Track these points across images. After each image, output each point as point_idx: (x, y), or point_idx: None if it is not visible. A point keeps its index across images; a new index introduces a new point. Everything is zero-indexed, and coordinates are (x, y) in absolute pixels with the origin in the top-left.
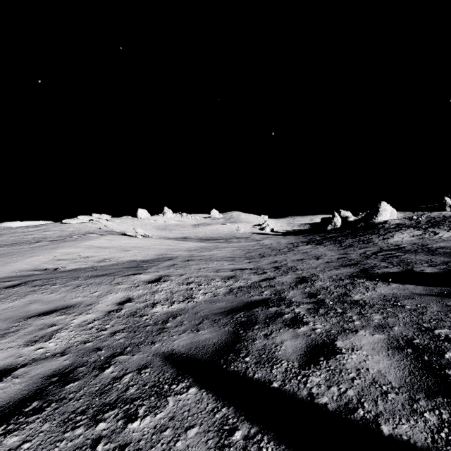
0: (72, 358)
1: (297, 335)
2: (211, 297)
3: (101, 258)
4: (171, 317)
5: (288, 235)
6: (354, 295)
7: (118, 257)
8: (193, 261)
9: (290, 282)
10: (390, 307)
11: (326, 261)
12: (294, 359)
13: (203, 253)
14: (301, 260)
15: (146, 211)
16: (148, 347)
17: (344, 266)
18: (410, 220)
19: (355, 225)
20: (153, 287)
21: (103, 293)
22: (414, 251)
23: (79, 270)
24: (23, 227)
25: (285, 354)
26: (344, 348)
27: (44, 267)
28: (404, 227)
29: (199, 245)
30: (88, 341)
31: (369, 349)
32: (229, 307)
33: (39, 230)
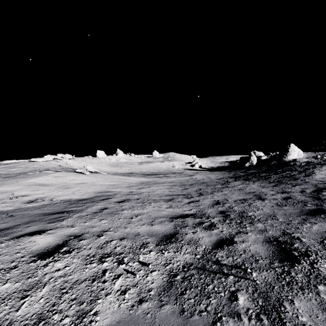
0: None
1: None
2: (132, 304)
3: (34, 197)
4: None
5: (213, 171)
6: None
7: (53, 196)
8: (128, 201)
9: (268, 258)
10: None
11: (275, 203)
12: None
13: (142, 189)
14: (244, 201)
15: (103, 152)
16: None
17: (310, 214)
18: (316, 158)
19: (268, 162)
20: (38, 269)
21: None
22: None
23: None
24: None
25: None
26: None
27: None
28: (316, 164)
29: (140, 180)
30: None
31: None
32: None
33: (7, 167)
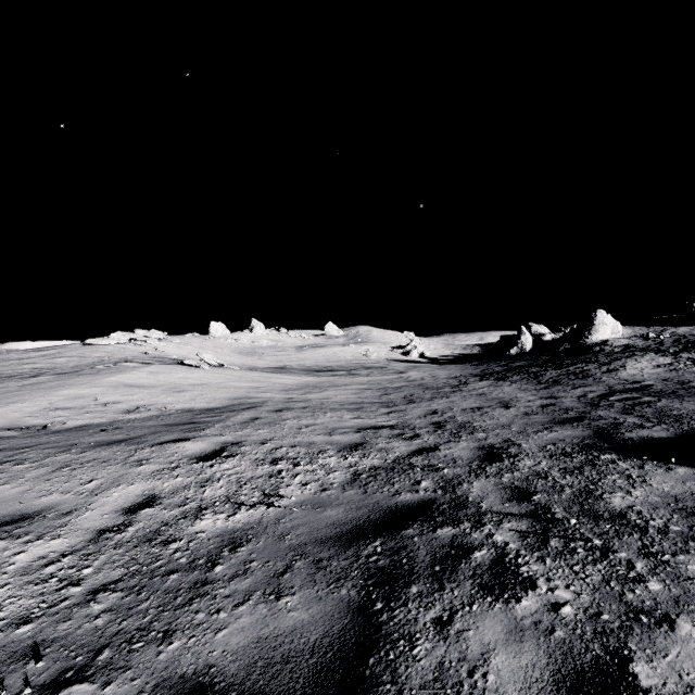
0: None
1: (519, 626)
2: (315, 492)
3: (132, 405)
4: (228, 547)
5: (447, 364)
6: (609, 496)
7: (162, 403)
8: (290, 410)
9: (469, 460)
10: None
11: (523, 411)
12: None
13: (309, 395)
14: (478, 409)
15: (223, 326)
16: (152, 650)
17: (561, 422)
18: (645, 339)
19: (555, 347)
20: (205, 469)
21: (104, 484)
22: (674, 394)
23: (86, 428)
24: (22, 352)
25: None
26: None
27: (26, 423)
28: (638, 351)
29: (304, 381)
30: (28, 618)
31: None
32: (351, 522)
33: (45, 355)
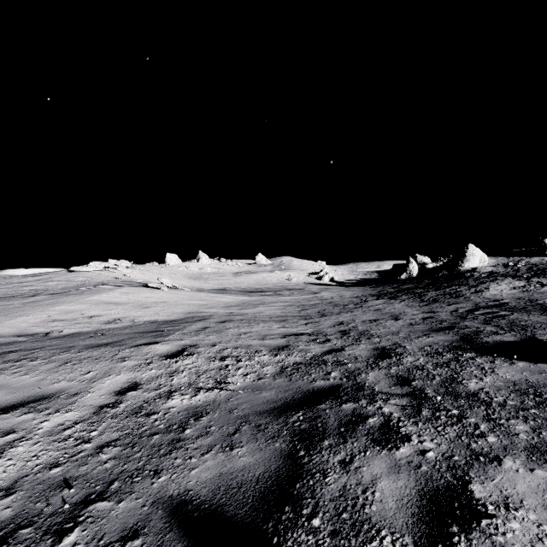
0: (19, 503)
1: (397, 464)
2: (254, 380)
3: (110, 318)
4: (193, 417)
5: (352, 286)
6: (467, 382)
7: (133, 316)
8: (232, 322)
9: (367, 357)
10: (534, 407)
11: (409, 322)
12: (402, 528)
13: (245, 310)
14: (374, 321)
15: (176, 256)
16: (147, 481)
17: (436, 330)
18: (505, 267)
19: (436, 273)
20: (172, 364)
21: (98, 374)
22: (524, 309)
23: (78, 335)
24: (21, 277)
25: (384, 514)
26: (489, 502)
27: (31, 331)
28: (499, 276)
29: (240, 299)
30: (57, 463)
31: (538, 508)
32: (281, 400)
33: (39, 279)
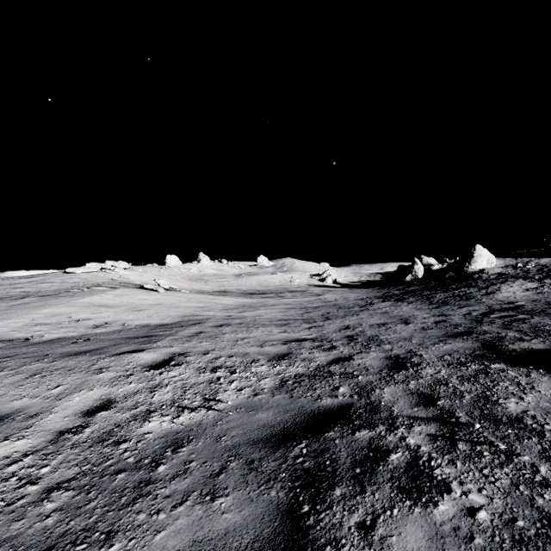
0: None
1: (439, 533)
2: (249, 396)
3: (99, 321)
4: (171, 447)
5: (355, 288)
6: (504, 401)
7: (124, 320)
8: (229, 326)
9: (379, 368)
10: None
11: (420, 326)
12: None
13: (245, 313)
14: (383, 325)
15: (176, 258)
16: None
17: (453, 336)
18: (514, 268)
19: (442, 275)
20: (155, 376)
21: (67, 389)
22: (543, 313)
23: (60, 341)
24: (14, 278)
25: None
26: None
27: (11, 336)
28: (509, 277)
29: (240, 302)
30: None
31: None
32: (279, 425)
33: (33, 281)
